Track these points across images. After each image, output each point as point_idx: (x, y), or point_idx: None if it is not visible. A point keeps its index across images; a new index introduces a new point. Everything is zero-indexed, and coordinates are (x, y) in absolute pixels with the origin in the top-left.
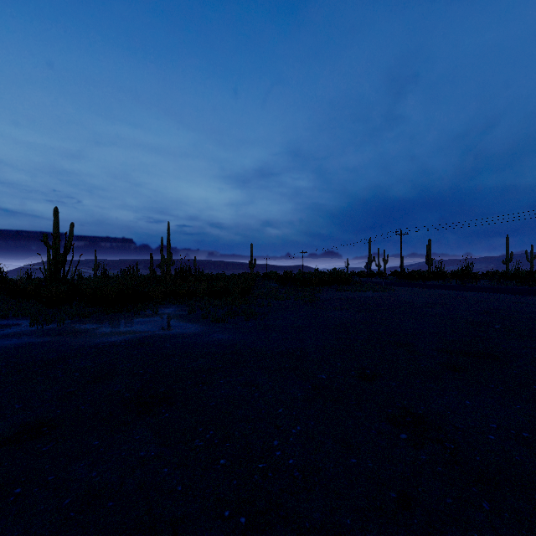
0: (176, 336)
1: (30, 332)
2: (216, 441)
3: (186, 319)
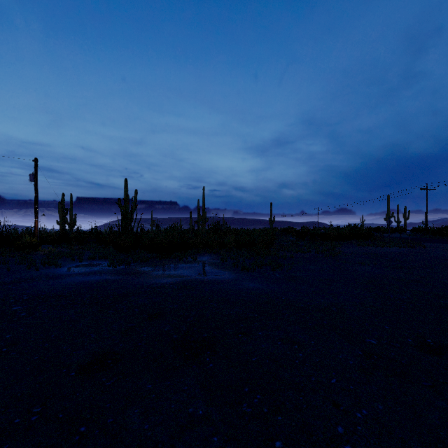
0: (212, 281)
1: (108, 271)
2: (265, 410)
3: (219, 266)
